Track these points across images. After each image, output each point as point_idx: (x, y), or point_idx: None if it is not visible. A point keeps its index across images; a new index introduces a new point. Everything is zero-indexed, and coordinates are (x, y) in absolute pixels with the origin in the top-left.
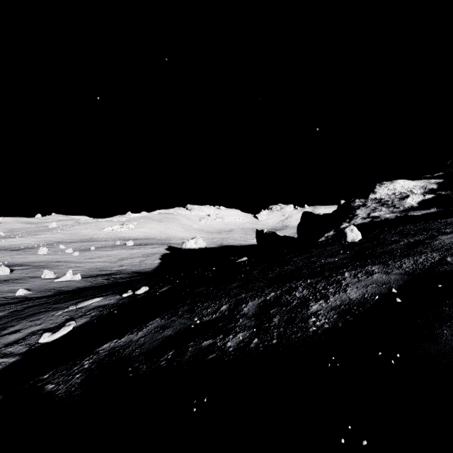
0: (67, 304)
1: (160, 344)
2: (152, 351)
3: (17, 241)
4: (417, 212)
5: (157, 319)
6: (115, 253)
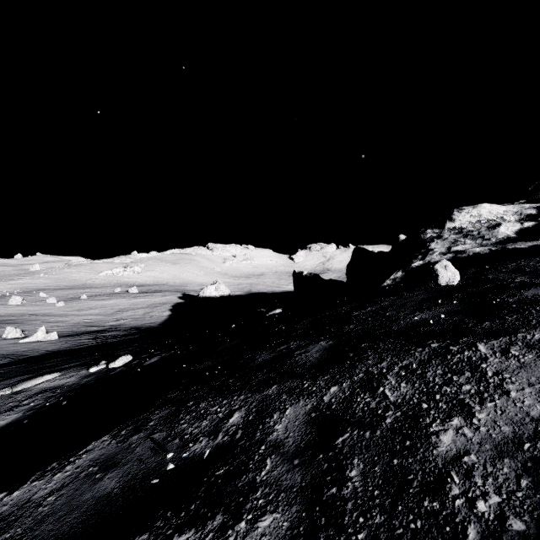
0: (4, 383)
1: (76, 525)
2: None
3: None
4: (519, 244)
5: (104, 438)
6: (113, 302)
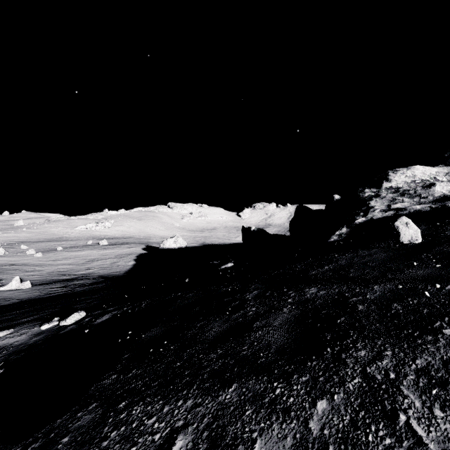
0: None
1: None
2: None
3: None
4: None
5: None
6: (85, 253)
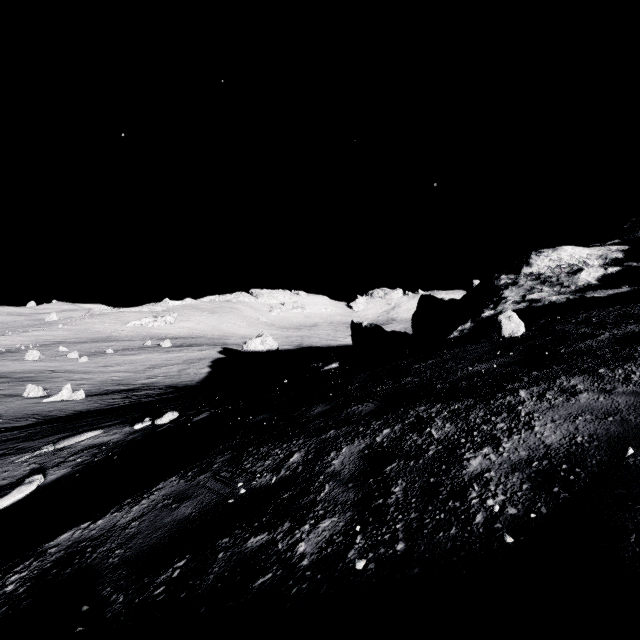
0: (43, 441)
1: (165, 538)
2: (146, 556)
3: None
4: (599, 293)
5: (172, 479)
6: (143, 358)
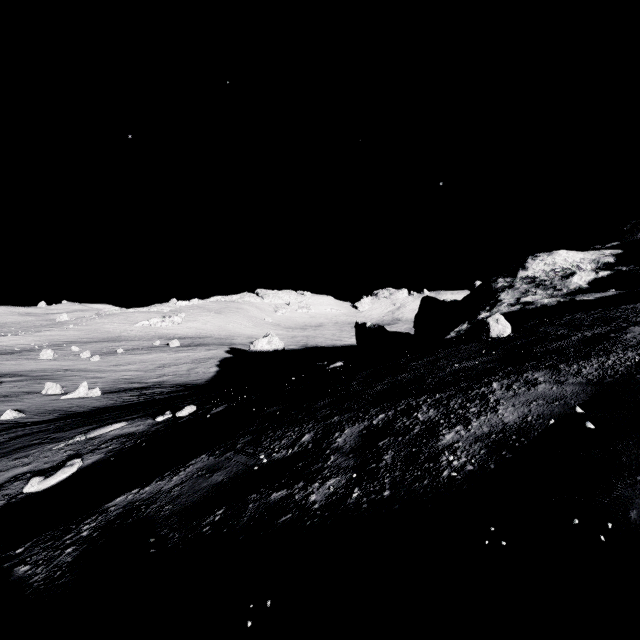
0: (74, 432)
1: (204, 497)
2: (191, 508)
3: (9, 341)
4: (588, 296)
5: (203, 456)
6: (153, 357)
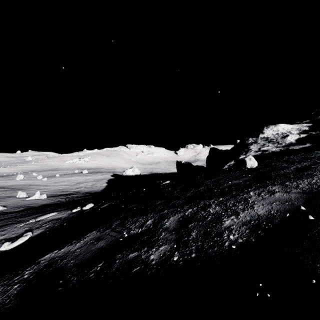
0: (29, 217)
1: (92, 255)
2: (84, 262)
3: (1, 170)
4: (295, 147)
5: (94, 232)
6: (74, 178)
